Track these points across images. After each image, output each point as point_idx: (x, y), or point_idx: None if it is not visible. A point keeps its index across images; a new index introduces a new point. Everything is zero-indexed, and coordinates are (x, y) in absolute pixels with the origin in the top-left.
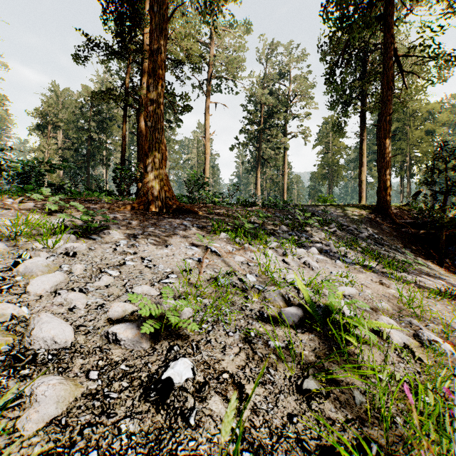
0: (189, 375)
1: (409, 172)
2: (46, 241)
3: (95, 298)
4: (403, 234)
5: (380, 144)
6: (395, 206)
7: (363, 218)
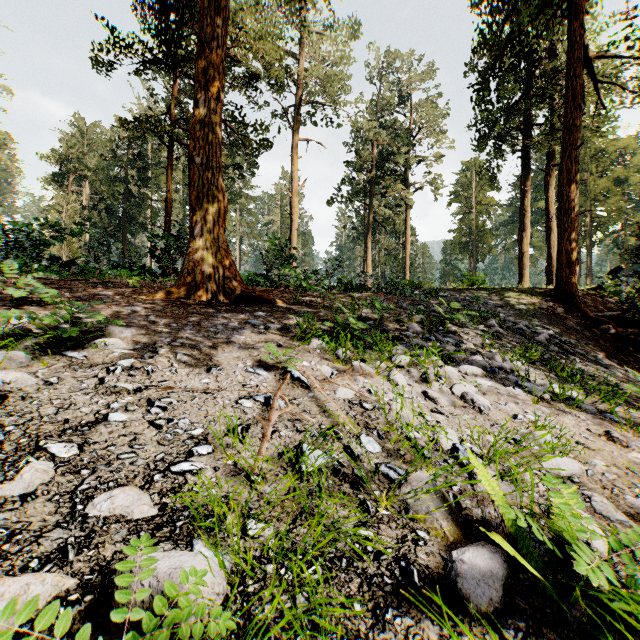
0: None
1: (589, 240)
2: None
3: None
4: (601, 335)
5: (560, 195)
6: (579, 290)
7: (535, 309)
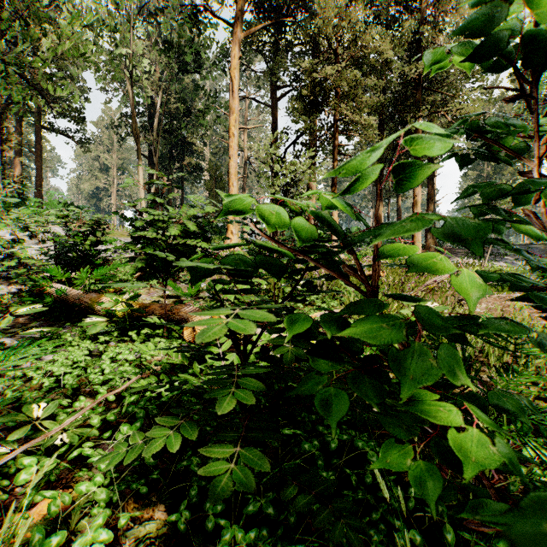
0: None
1: None
2: None
3: None
4: None
5: None
6: None
7: None
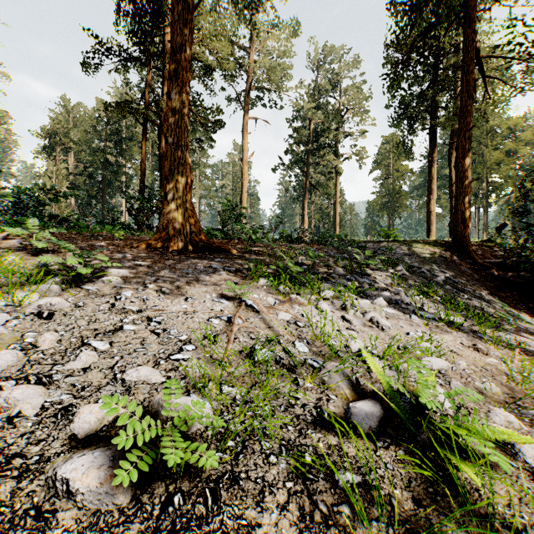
0: None
1: (486, 201)
2: (12, 296)
3: (59, 395)
4: (487, 278)
5: (456, 166)
6: (473, 242)
7: (436, 257)
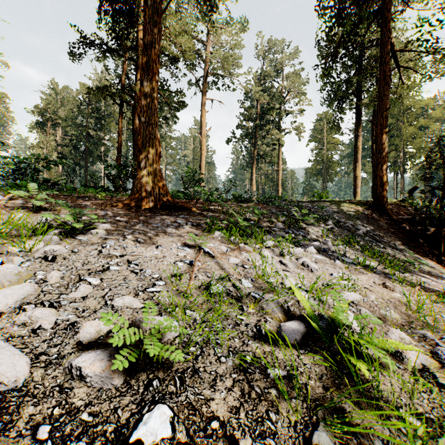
0: (166, 433)
1: (402, 168)
2: (24, 244)
3: (66, 315)
4: (400, 231)
5: (376, 140)
6: (390, 202)
7: (359, 214)
